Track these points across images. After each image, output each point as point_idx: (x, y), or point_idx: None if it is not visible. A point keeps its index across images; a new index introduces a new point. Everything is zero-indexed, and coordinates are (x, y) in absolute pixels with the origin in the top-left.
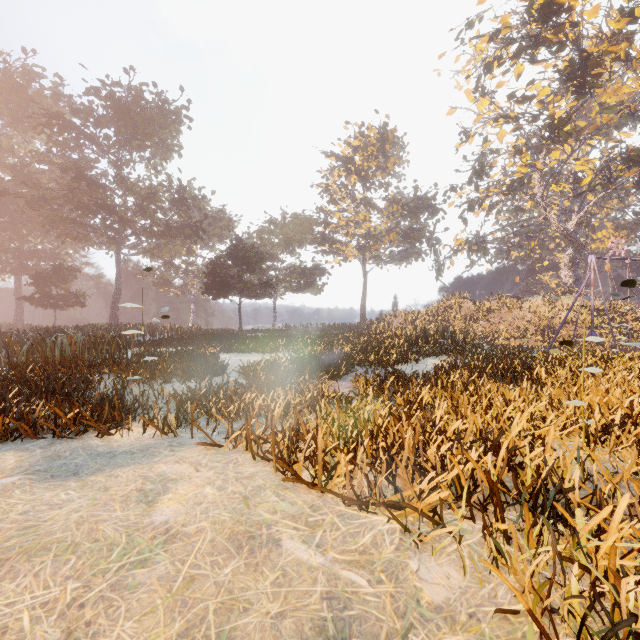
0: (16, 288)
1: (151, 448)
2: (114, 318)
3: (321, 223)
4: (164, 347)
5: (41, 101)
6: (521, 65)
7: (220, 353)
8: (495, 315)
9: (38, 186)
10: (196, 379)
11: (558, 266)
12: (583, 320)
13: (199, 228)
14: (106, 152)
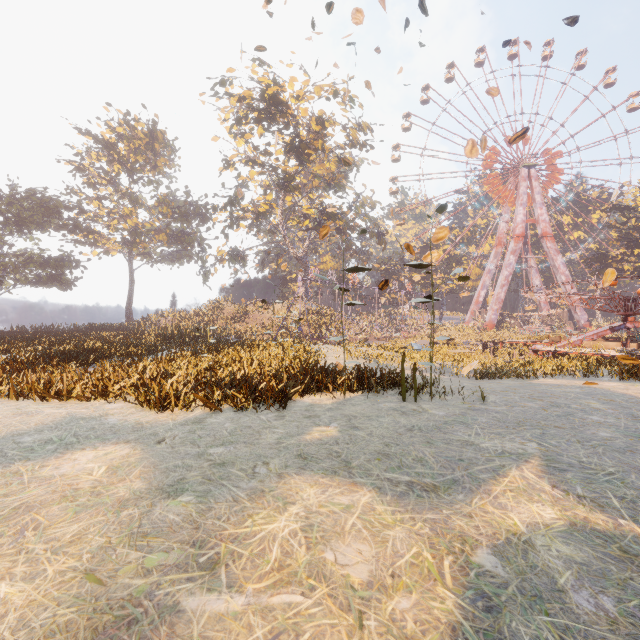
0: None
1: None
2: None
3: (73, 208)
4: None
5: None
6: (261, 129)
7: None
8: (251, 316)
9: None
10: None
11: None
12: (305, 320)
13: None
14: None
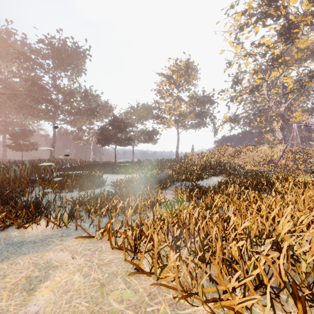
0: (3, 141)
1: (48, 238)
2: (52, 156)
3: (156, 108)
4: (75, 171)
5: (15, 46)
6: (258, 27)
7: (103, 174)
8: (244, 154)
9: (12, 89)
10: (87, 189)
11: (274, 130)
12: (288, 157)
13: (95, 110)
14: (47, 72)
